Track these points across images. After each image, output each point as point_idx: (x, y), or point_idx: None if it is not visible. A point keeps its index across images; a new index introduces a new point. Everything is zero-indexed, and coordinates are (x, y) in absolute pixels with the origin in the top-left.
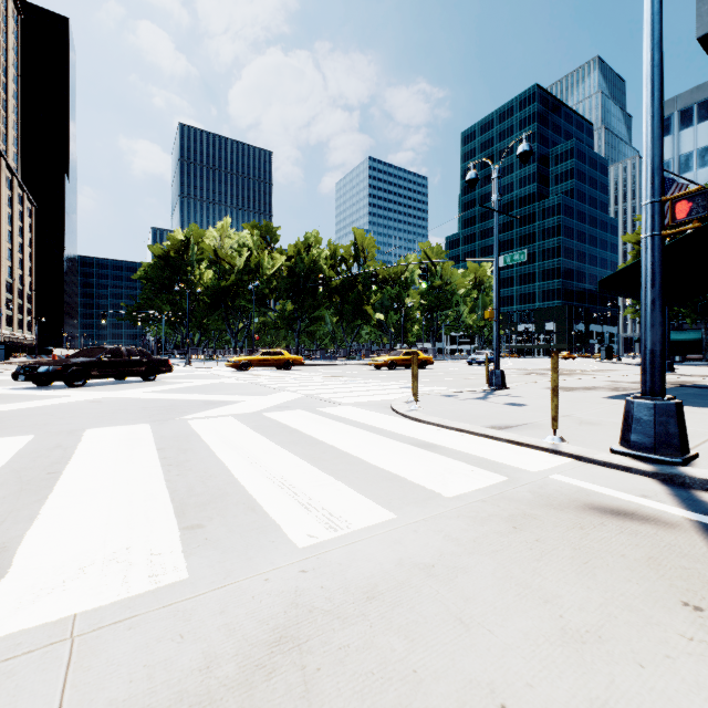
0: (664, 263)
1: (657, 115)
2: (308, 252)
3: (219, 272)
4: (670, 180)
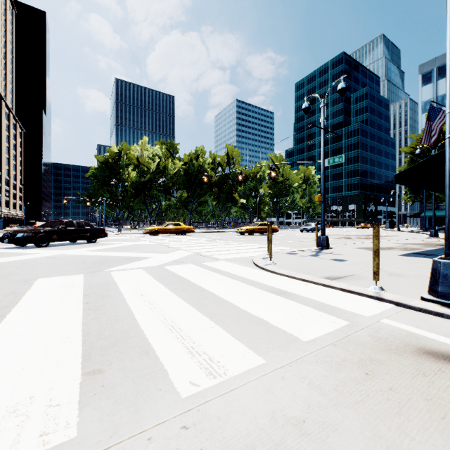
0: None
1: None
2: (197, 160)
3: (140, 172)
4: (438, 109)
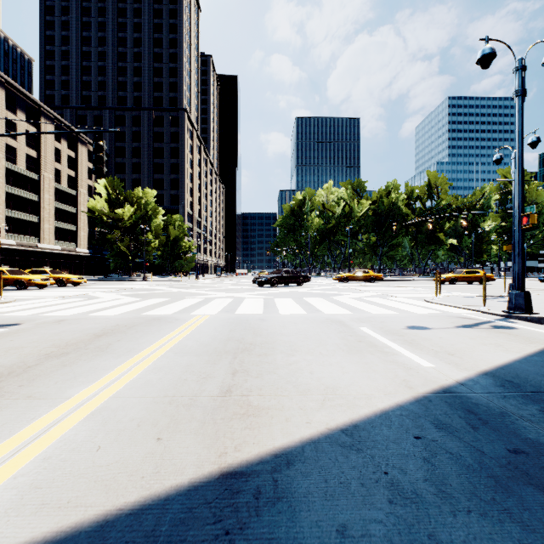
0: (522, 239)
1: (519, 183)
2: (387, 196)
3: (325, 219)
4: None
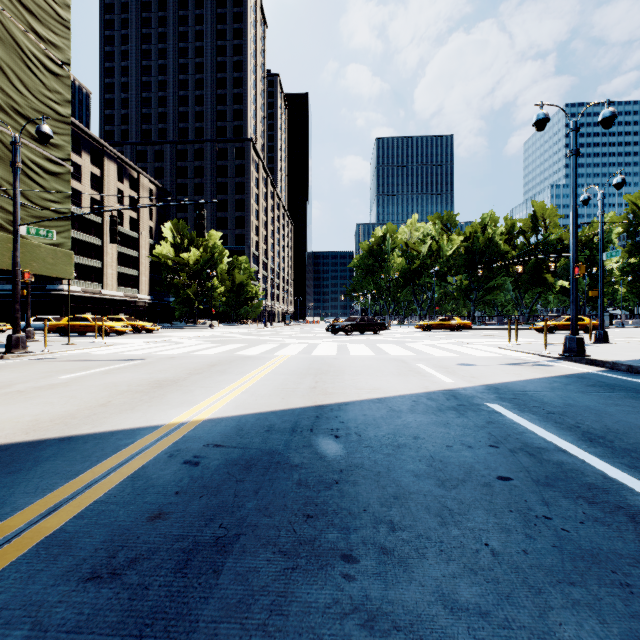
0: (576, 288)
1: (573, 236)
2: (483, 231)
3: (408, 258)
4: None
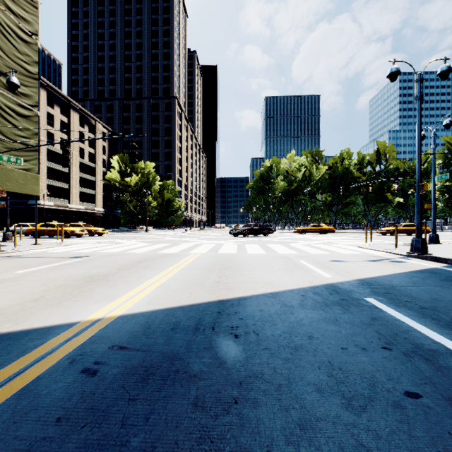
0: (420, 201)
1: (418, 161)
2: (342, 162)
3: (288, 182)
4: None
